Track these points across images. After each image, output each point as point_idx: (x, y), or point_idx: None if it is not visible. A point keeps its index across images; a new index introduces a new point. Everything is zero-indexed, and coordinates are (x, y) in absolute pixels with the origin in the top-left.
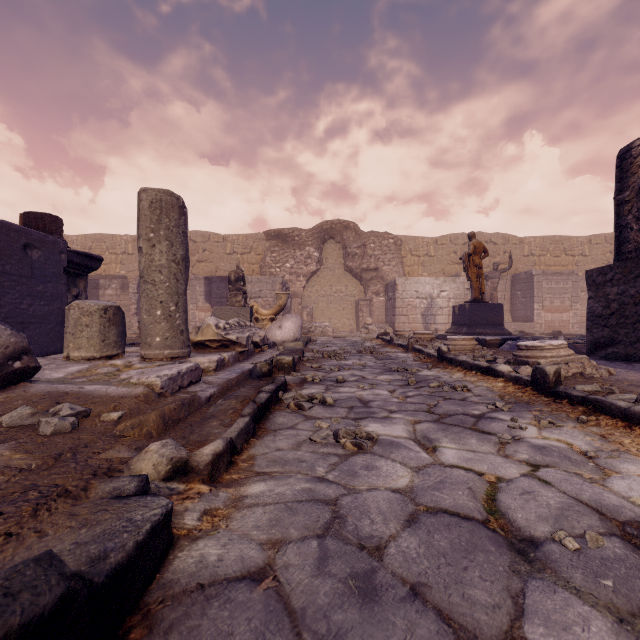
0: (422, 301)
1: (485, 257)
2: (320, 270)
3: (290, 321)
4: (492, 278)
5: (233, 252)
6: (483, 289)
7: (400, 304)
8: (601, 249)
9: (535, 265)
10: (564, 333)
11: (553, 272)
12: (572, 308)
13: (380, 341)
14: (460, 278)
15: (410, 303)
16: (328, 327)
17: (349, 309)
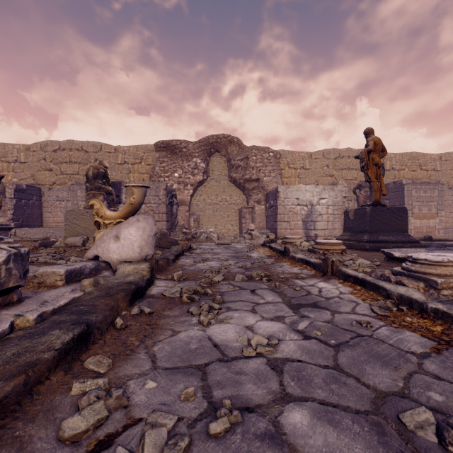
0: (303, 208)
1: (383, 156)
2: (207, 181)
3: (134, 227)
4: (365, 187)
5: (124, 162)
6: (384, 191)
7: (282, 211)
8: (450, 165)
9: (395, 178)
10: (434, 238)
11: (421, 181)
12: (438, 215)
13: (268, 250)
14: (338, 186)
15: (291, 210)
16: (213, 233)
17: (233, 216)
